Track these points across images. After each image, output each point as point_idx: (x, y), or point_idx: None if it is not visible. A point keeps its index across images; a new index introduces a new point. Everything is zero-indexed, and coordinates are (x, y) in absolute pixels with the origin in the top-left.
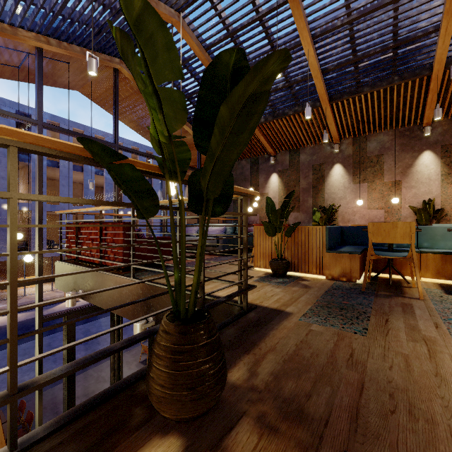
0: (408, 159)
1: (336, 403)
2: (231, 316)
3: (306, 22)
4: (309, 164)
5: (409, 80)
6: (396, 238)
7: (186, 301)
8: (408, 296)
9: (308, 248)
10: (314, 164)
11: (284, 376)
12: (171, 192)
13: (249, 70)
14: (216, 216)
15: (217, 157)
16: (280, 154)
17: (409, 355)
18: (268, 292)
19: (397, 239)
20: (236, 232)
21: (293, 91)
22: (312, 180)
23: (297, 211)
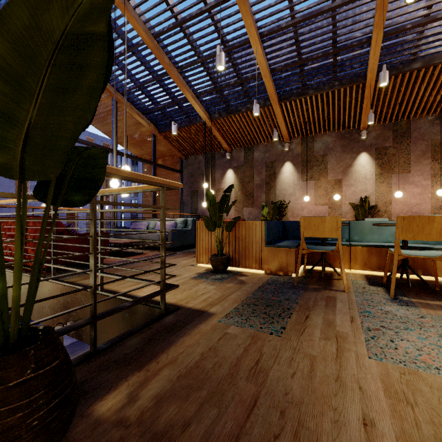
0: (348, 159)
1: (215, 432)
2: (143, 322)
3: (254, 19)
4: (262, 161)
5: (348, 86)
6: (325, 232)
7: (65, 312)
8: (335, 288)
9: (249, 243)
10: (267, 161)
11: (170, 398)
12: (114, 184)
13: (109, 20)
14: (75, 206)
15: (29, 122)
16: (235, 150)
17: (317, 357)
18: (200, 290)
19: (325, 233)
20: (187, 226)
21: (245, 88)
22: (265, 177)
23: (251, 206)
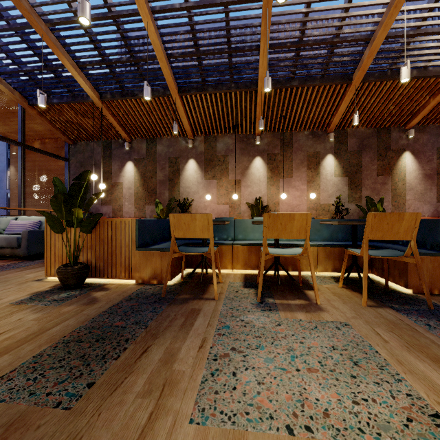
0: (246, 162)
1: None
2: None
3: None
4: (166, 156)
5: (243, 91)
6: (196, 232)
7: None
8: (207, 296)
9: (117, 247)
10: (171, 156)
11: None
12: None
13: None
14: None
15: None
16: (136, 141)
17: None
18: (5, 325)
19: (197, 232)
20: None
21: (140, 70)
22: (169, 172)
23: (154, 204)
